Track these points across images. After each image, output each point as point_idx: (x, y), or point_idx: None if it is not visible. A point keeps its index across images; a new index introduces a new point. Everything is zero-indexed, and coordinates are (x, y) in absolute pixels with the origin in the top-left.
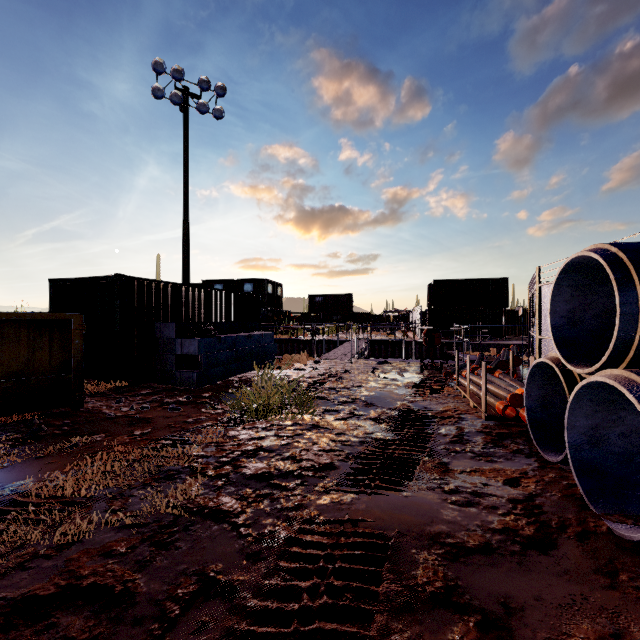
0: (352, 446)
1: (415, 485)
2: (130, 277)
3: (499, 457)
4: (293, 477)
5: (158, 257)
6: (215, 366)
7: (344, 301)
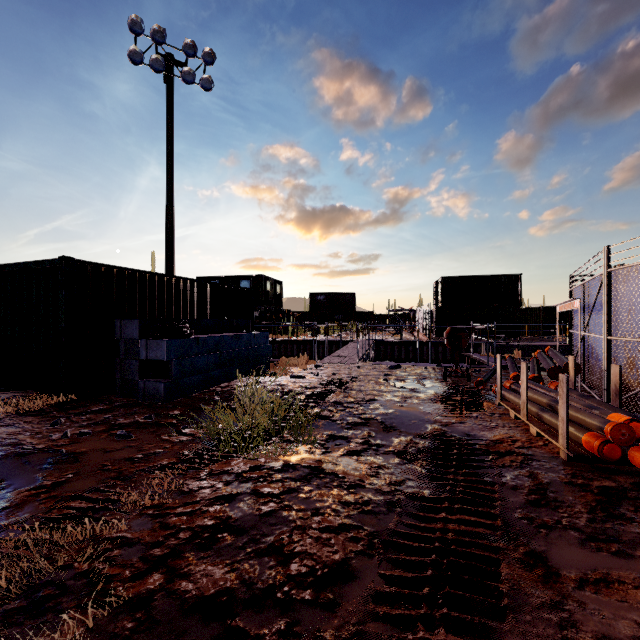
0: (376, 515)
1: (514, 633)
2: (81, 261)
3: (632, 545)
4: (273, 608)
5: (153, 254)
6: (191, 374)
7: (346, 300)
